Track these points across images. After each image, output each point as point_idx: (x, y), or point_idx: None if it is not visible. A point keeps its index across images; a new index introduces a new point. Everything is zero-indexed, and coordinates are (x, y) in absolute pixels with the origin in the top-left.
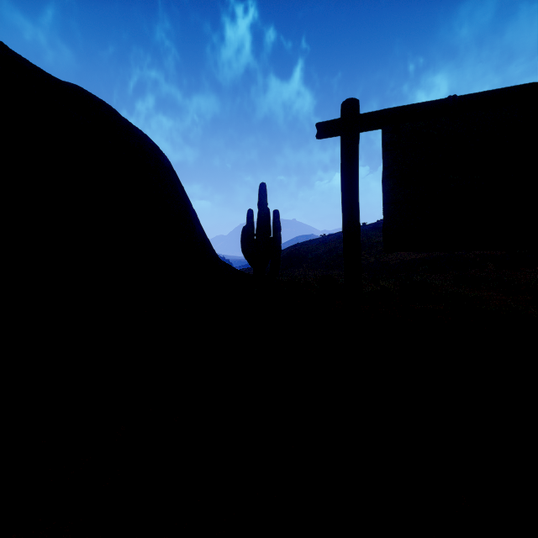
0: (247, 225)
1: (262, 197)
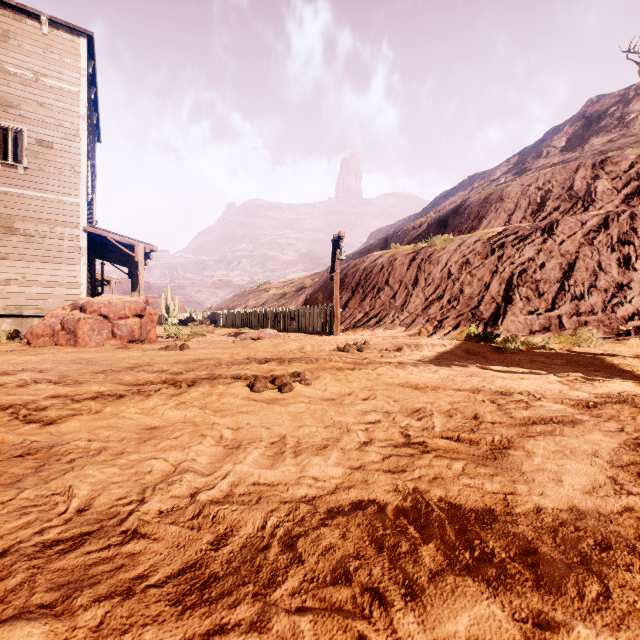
0: None
1: None
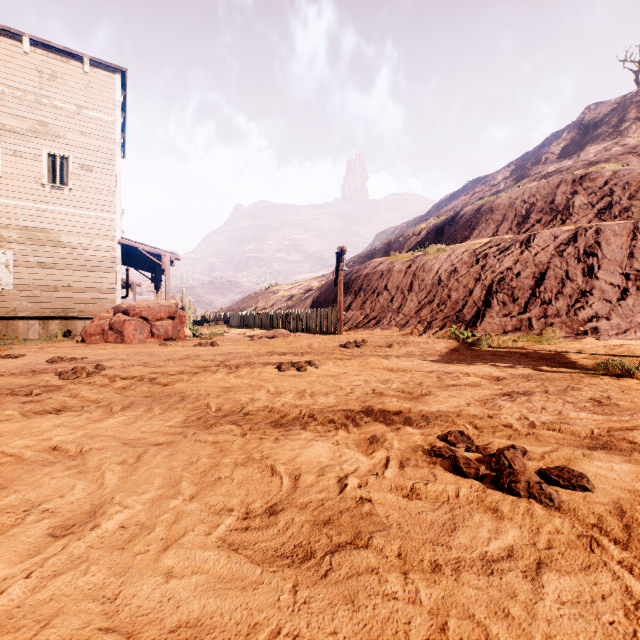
0: None
1: None
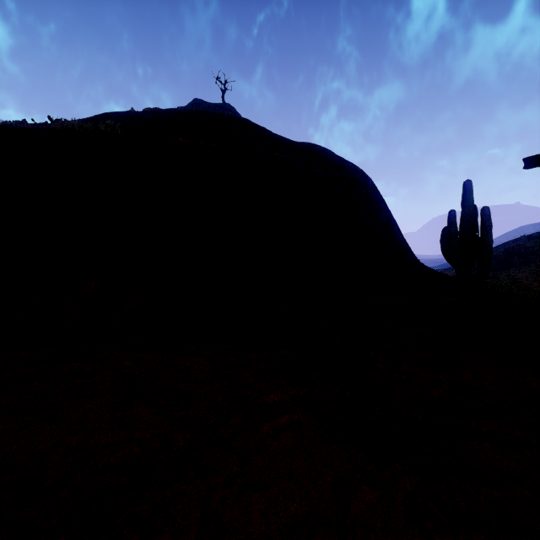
0: (448, 226)
1: (467, 195)
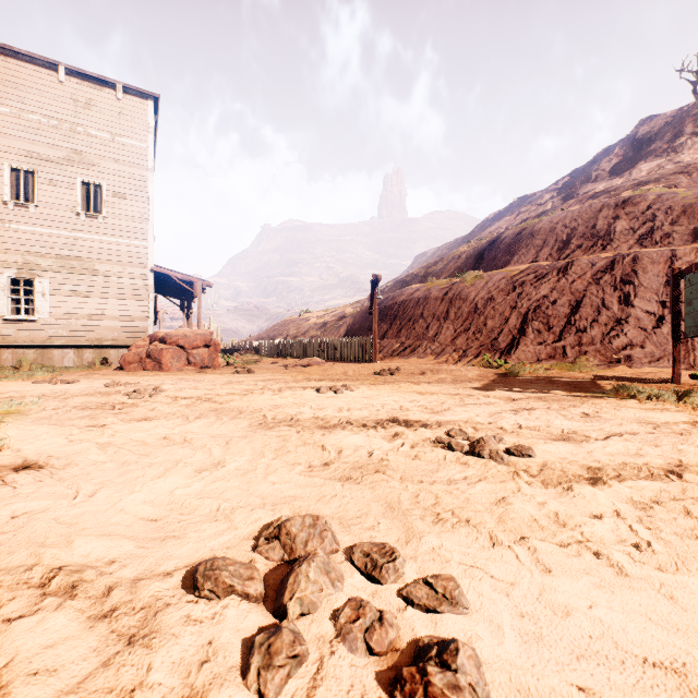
0: None
1: None
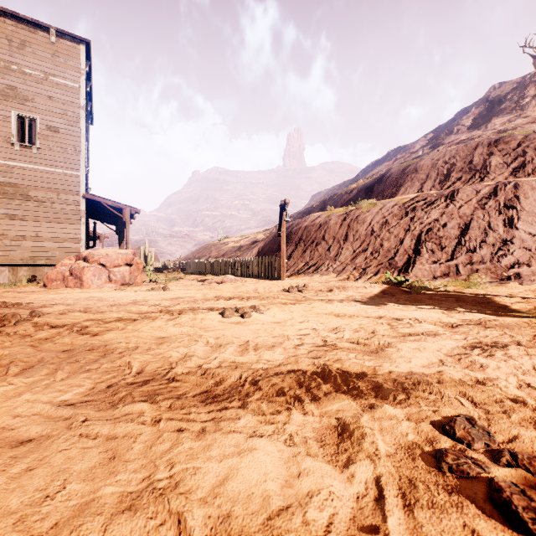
0: None
1: None
